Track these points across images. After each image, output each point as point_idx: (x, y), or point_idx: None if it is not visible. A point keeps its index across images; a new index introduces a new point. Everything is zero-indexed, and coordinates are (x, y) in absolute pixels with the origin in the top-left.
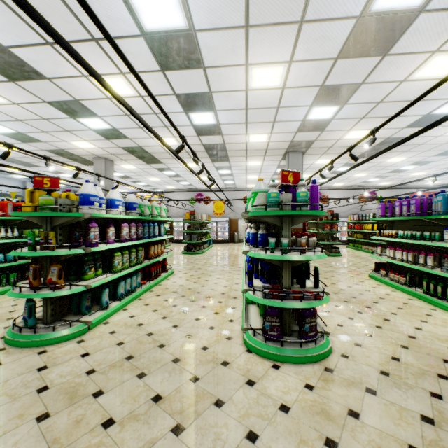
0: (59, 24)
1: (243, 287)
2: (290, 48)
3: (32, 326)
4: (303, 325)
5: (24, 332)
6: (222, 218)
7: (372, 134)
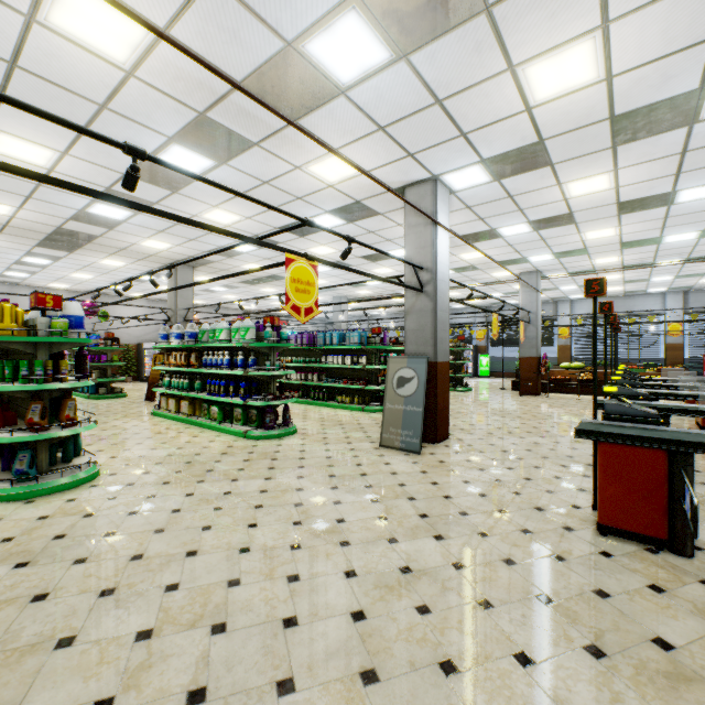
0: (56, 108)
1: (239, 401)
2: (255, 213)
3: (36, 478)
4: (286, 416)
5: (42, 482)
6: None
7: None
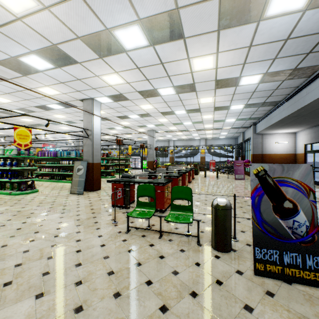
0: None
1: (7, 180)
2: (19, 100)
3: None
4: (33, 185)
5: None
6: None
7: (45, 134)
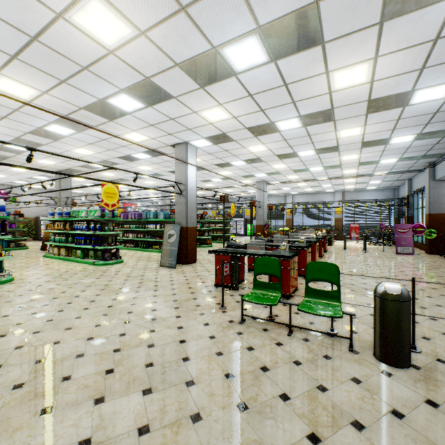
0: None
1: (91, 247)
2: (102, 151)
3: None
4: (117, 254)
5: None
6: None
7: (129, 191)
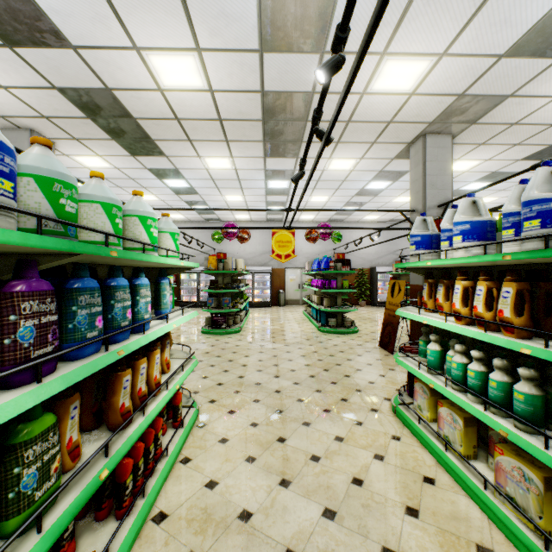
0: None
1: None
2: None
3: None
4: None
5: None
6: (260, 266)
7: None
